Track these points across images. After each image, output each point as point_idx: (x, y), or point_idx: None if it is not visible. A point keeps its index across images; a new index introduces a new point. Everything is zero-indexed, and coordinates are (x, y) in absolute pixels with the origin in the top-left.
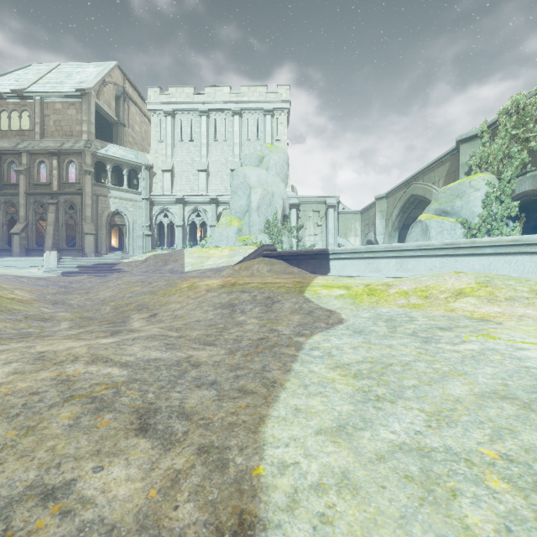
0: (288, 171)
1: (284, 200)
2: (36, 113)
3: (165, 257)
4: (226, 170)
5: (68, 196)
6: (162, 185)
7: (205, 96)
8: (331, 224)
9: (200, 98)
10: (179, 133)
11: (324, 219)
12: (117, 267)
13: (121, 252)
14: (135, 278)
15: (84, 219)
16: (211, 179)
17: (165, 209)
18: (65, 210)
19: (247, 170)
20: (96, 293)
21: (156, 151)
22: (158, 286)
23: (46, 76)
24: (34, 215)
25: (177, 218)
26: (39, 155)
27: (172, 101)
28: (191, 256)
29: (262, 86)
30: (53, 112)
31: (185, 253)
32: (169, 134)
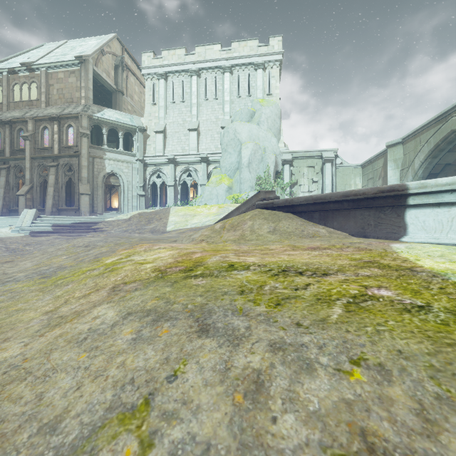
0: (280, 126)
1: (276, 155)
2: (42, 84)
3: (150, 215)
4: (216, 129)
5: (67, 159)
6: (154, 146)
7: (196, 56)
8: (328, 180)
9: (191, 58)
10: (171, 95)
11: (320, 175)
12: (96, 226)
13: (116, 212)
14: (85, 241)
15: (80, 180)
16: (202, 138)
17: (158, 170)
18: (65, 172)
19: (237, 126)
20: (18, 262)
21: (150, 114)
22: (85, 256)
23: (53, 51)
24: (39, 177)
25: (169, 178)
26: (42, 121)
27: (164, 64)
28: (176, 214)
29: (253, 40)
30: (56, 81)
31: (170, 211)
32: (161, 97)
